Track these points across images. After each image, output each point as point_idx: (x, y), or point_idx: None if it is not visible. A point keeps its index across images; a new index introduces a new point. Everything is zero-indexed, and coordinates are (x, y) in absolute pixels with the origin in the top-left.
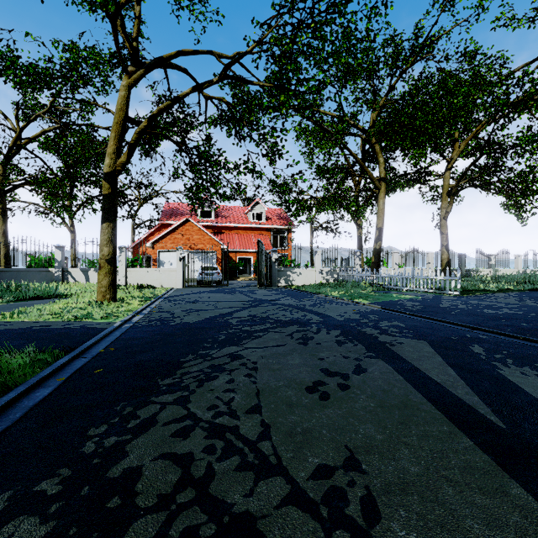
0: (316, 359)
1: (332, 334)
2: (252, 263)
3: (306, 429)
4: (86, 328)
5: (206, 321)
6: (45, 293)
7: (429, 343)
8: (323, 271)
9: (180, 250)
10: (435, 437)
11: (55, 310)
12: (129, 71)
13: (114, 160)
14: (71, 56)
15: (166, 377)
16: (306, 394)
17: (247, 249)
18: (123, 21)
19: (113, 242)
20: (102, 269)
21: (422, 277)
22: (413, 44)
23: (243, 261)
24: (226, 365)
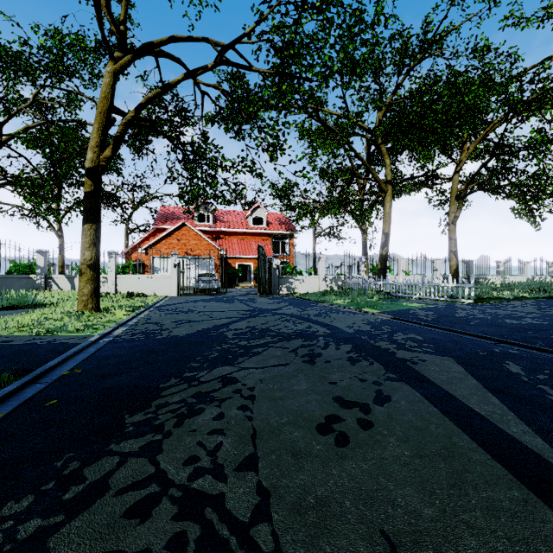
0: (326, 383)
1: (342, 350)
2: (252, 270)
3: (321, 499)
4: (55, 343)
5: (198, 334)
6: (22, 302)
7: (456, 360)
8: (327, 279)
9: (174, 256)
10: (507, 511)
11: (25, 322)
12: (114, 57)
13: (98, 155)
14: (52, 42)
15: (136, 412)
16: (317, 437)
17: (247, 255)
18: (108, 1)
19: (96, 245)
20: (83, 275)
21: (433, 285)
22: (421, 40)
23: (243, 268)
24: (216, 392)
